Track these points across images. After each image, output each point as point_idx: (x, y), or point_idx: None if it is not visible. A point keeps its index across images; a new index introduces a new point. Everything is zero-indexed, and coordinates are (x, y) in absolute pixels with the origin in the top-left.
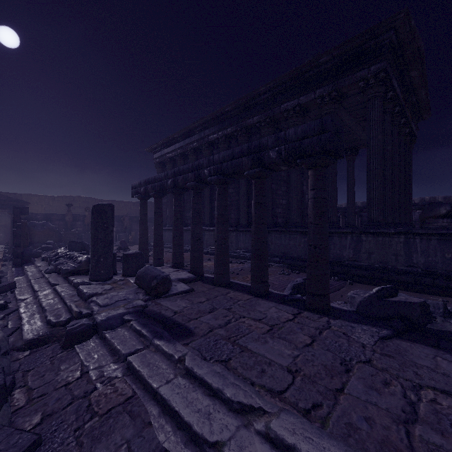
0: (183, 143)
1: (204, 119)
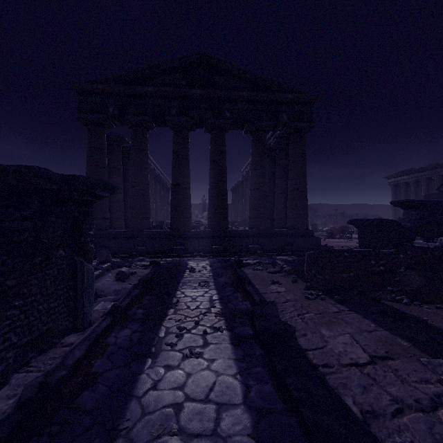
0: (416, 174)
1: (437, 164)
